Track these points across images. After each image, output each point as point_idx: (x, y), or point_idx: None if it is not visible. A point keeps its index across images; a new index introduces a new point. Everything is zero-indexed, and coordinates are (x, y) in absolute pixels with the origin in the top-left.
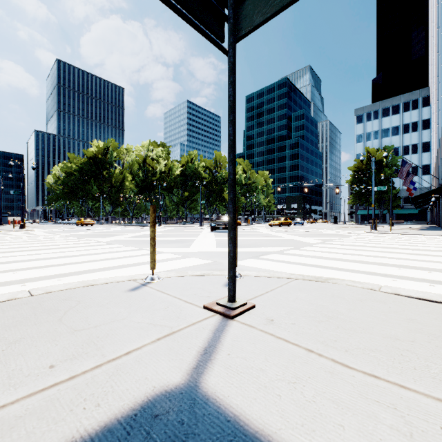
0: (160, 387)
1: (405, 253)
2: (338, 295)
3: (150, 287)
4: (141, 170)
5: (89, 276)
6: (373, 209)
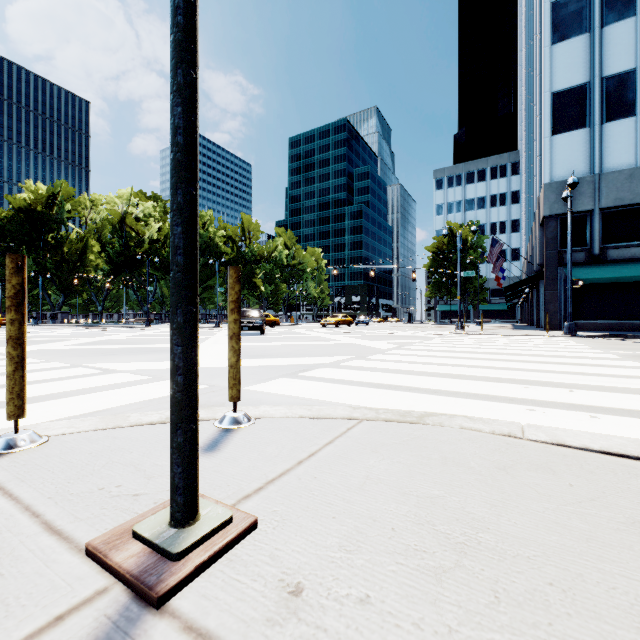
0: None
1: (515, 361)
2: (455, 457)
3: None
4: (117, 236)
5: None
6: (459, 302)
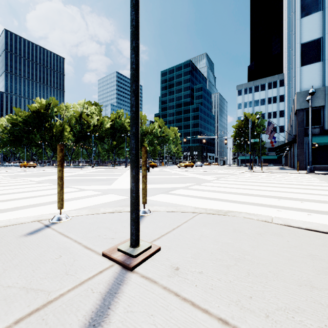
0: None
1: (277, 187)
2: (239, 229)
3: (52, 229)
4: (78, 123)
5: None
6: (250, 155)
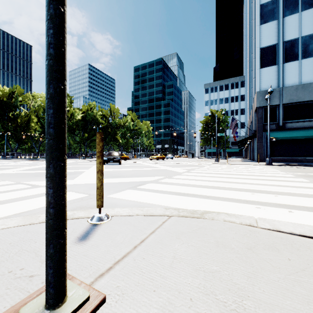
0: None
1: (245, 178)
2: (223, 241)
3: None
4: None
5: None
6: (216, 148)
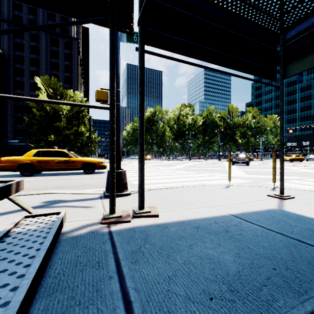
0: (269, 208)
1: None
2: None
3: (232, 188)
4: (176, 124)
5: (195, 183)
6: None
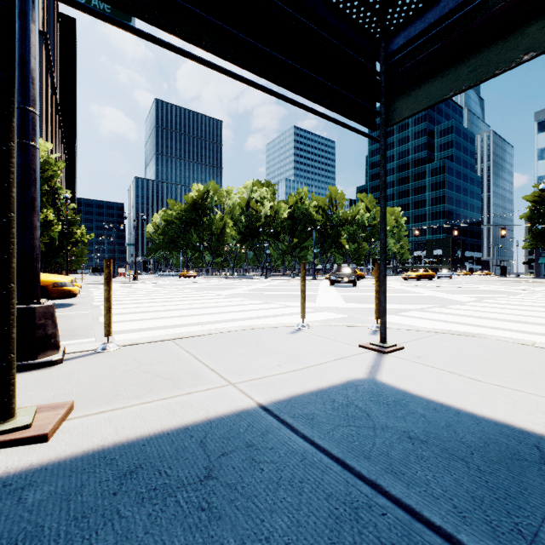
0: (352, 377)
1: None
2: (485, 346)
3: (305, 332)
4: (244, 215)
5: (245, 323)
6: None
